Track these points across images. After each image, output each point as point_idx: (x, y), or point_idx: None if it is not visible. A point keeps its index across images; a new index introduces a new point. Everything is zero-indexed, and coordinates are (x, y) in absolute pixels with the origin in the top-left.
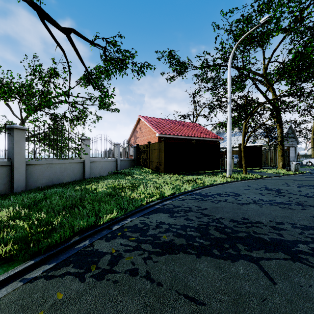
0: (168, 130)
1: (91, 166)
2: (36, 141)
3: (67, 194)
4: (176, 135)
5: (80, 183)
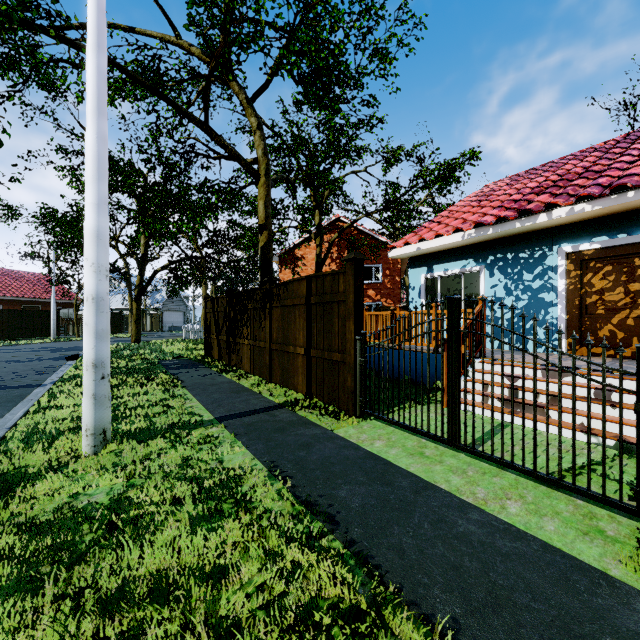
0: None
1: None
2: None
3: None
4: (3, 295)
5: None
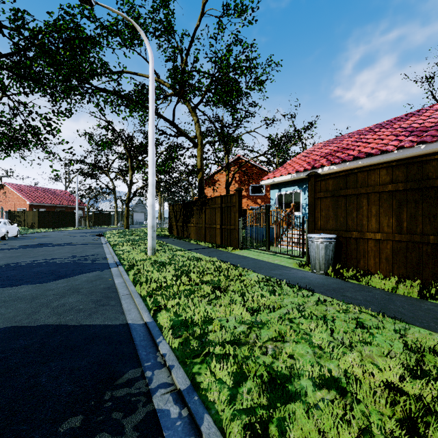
0: (38, 199)
1: None
2: None
3: None
4: (46, 203)
5: None
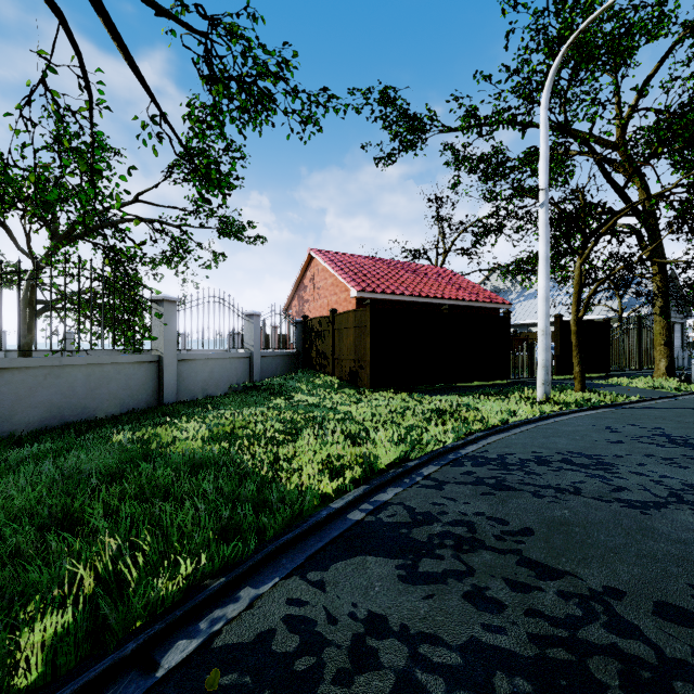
0: (380, 282)
1: (180, 372)
2: (67, 309)
3: (65, 466)
4: (400, 294)
5: (140, 419)
